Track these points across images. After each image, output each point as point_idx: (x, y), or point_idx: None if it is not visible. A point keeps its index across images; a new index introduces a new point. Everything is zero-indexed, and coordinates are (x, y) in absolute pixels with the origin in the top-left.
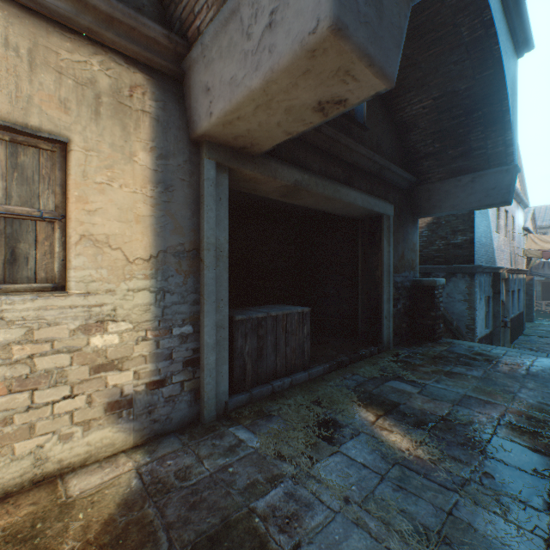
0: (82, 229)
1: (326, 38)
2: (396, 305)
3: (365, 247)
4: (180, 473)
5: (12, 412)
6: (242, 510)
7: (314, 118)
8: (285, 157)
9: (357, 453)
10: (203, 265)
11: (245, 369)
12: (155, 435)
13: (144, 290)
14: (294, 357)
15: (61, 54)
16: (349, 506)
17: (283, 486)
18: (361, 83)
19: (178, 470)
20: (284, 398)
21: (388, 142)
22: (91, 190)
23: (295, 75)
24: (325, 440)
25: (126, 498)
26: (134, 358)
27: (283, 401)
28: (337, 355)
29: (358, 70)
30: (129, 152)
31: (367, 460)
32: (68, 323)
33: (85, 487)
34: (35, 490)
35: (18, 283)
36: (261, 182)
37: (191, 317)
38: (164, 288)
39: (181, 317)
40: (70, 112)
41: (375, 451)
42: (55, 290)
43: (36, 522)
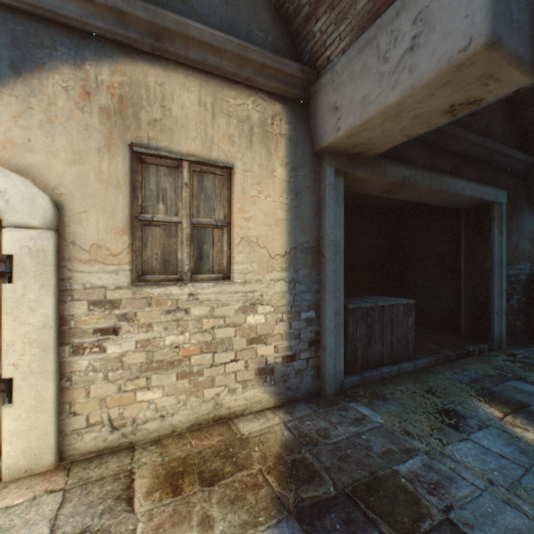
0: (241, 233)
1: (478, 53)
2: (508, 300)
3: (469, 238)
4: (321, 432)
5: (202, 366)
6: (386, 469)
7: (441, 119)
8: (391, 155)
9: (489, 443)
10: (324, 259)
11: (355, 353)
12: (288, 400)
13: (281, 280)
14: (399, 346)
15: (229, 102)
16: (494, 487)
17: (418, 458)
18: (503, 83)
19: (317, 430)
20: (393, 384)
21: (498, 123)
22: (247, 202)
23: (433, 87)
24: (450, 427)
25: (285, 443)
26: (274, 335)
27: (393, 387)
28: (440, 349)
29: (504, 72)
30: (271, 169)
31: (503, 451)
32: (233, 304)
33: (251, 430)
34: (217, 425)
35: (203, 274)
36: (369, 182)
37: (313, 304)
38: (294, 279)
39: (307, 304)
40: (235, 144)
41: (511, 445)
42: (224, 280)
43: (227, 446)
